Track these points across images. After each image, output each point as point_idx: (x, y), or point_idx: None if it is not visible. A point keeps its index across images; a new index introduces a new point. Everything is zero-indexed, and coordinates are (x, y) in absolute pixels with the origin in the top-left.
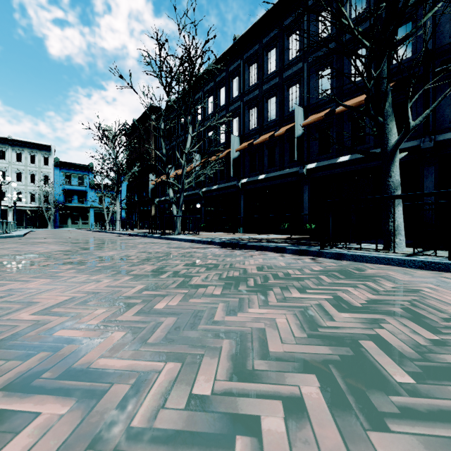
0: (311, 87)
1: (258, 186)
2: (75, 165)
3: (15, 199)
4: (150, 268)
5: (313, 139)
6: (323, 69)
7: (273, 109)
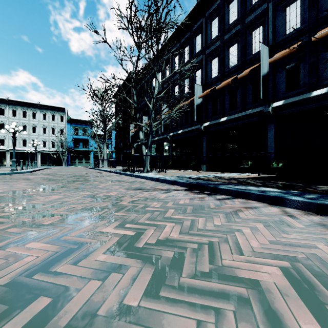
0: (276, 26)
1: (219, 128)
2: (80, 121)
3: (36, 145)
4: (32, 257)
5: (279, 77)
6: (292, 3)
7: (235, 55)
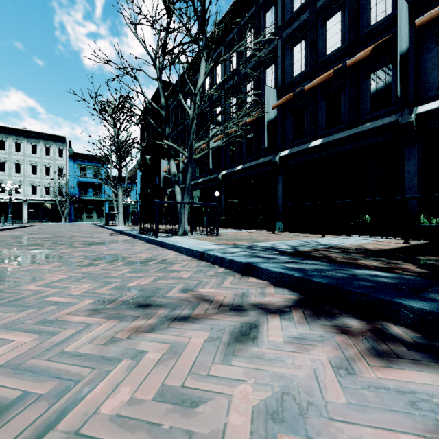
0: None
1: (308, 158)
2: (89, 156)
3: (11, 190)
4: None
5: (429, 58)
6: None
7: (336, 33)
